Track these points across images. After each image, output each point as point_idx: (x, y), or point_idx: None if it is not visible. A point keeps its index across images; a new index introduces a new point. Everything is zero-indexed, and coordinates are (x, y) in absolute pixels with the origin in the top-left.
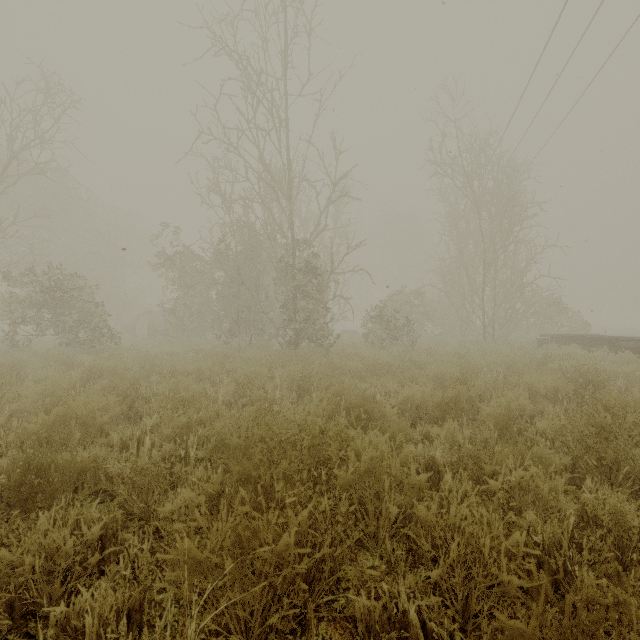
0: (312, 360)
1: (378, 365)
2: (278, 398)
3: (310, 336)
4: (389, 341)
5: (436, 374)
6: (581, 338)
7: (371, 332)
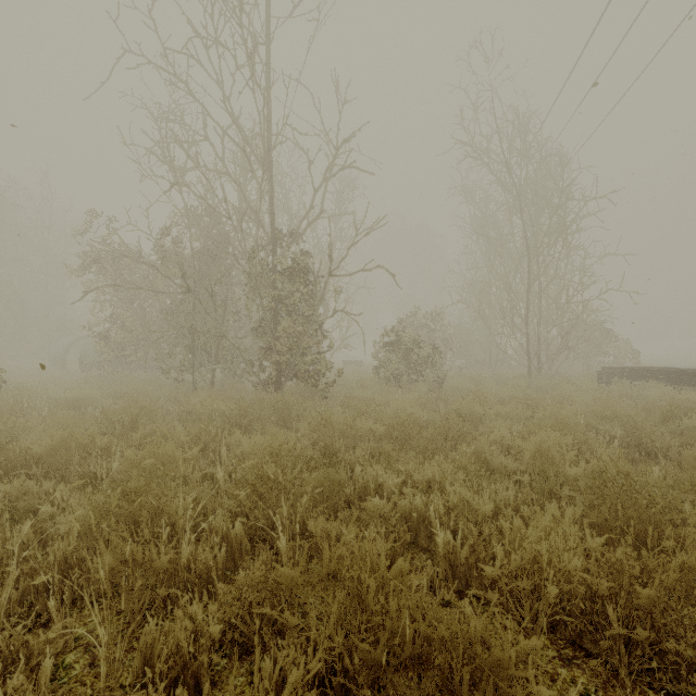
0: (298, 413)
1: (410, 427)
2: (187, 554)
3: (298, 372)
4: (407, 376)
5: (530, 453)
6: (660, 372)
7: (384, 365)
